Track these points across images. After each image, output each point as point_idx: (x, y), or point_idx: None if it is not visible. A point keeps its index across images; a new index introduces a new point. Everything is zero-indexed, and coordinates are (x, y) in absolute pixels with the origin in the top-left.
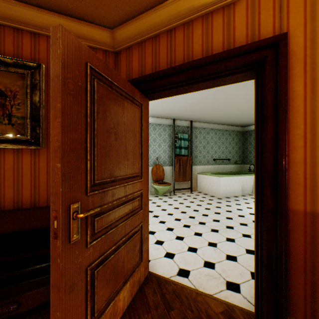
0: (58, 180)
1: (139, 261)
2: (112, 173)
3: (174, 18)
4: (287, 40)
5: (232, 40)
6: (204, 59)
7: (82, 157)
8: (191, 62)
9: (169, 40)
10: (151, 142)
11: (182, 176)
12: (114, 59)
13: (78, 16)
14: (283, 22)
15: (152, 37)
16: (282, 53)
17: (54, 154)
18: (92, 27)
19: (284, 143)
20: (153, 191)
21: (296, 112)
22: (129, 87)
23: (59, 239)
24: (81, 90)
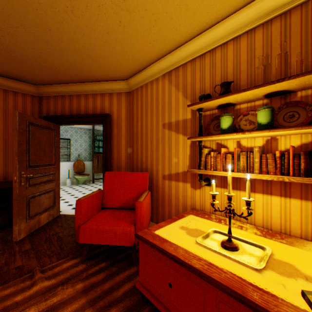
0: (17, 163)
1: (53, 206)
2: (38, 162)
3: (72, 91)
4: (113, 114)
5: (96, 108)
6: (83, 115)
7: (25, 155)
8: (78, 115)
9: (70, 99)
10: (73, 142)
11: (101, 169)
12: (39, 100)
13: (15, 79)
14: (112, 107)
15: (61, 95)
16: (107, 120)
17: (15, 154)
18: (24, 84)
19: (108, 151)
20: (75, 181)
21: (115, 140)
22: (47, 123)
23: (17, 183)
24: (25, 131)
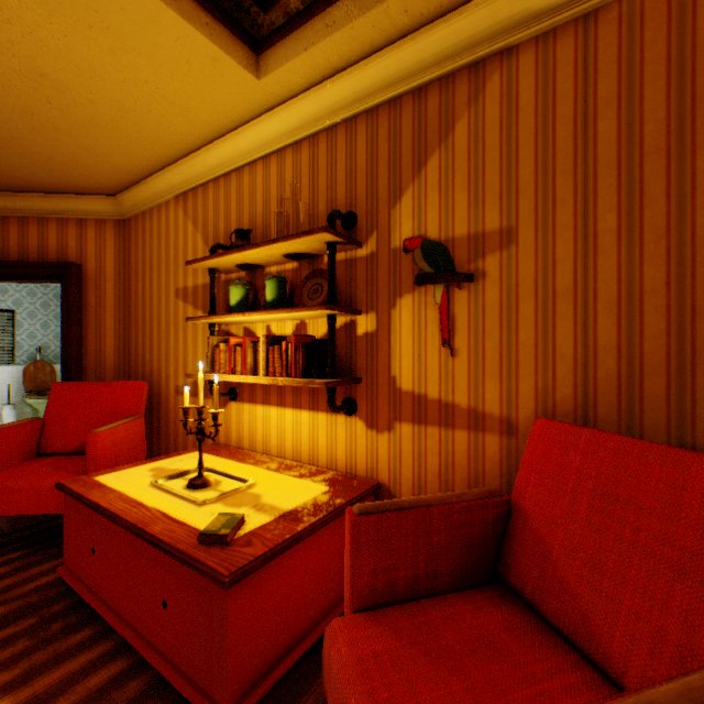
0: None
1: None
2: None
3: None
4: (87, 263)
5: (48, 249)
6: (14, 262)
7: None
8: (0, 262)
9: None
10: (24, 318)
11: None
12: None
13: None
14: (85, 249)
15: None
16: (72, 276)
17: None
18: None
19: (73, 339)
20: (29, 411)
21: (92, 317)
22: None
23: None
24: None
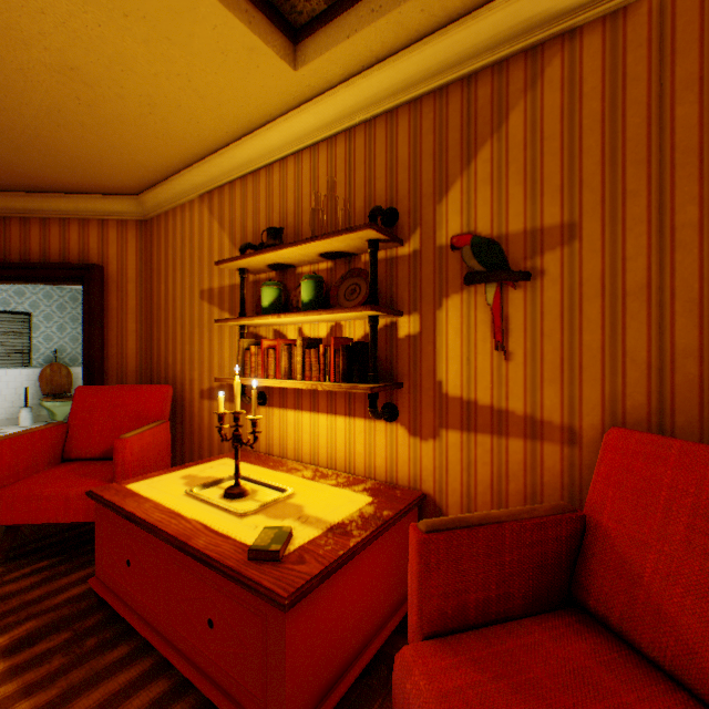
0: None
1: None
2: None
3: (9, 209)
4: (109, 264)
5: (69, 250)
6: (35, 264)
7: None
8: (22, 263)
9: (5, 227)
10: (40, 321)
11: None
12: None
13: None
14: (106, 250)
15: None
16: (94, 278)
17: None
18: None
19: (95, 342)
20: (45, 414)
21: (114, 319)
22: None
23: None
24: None
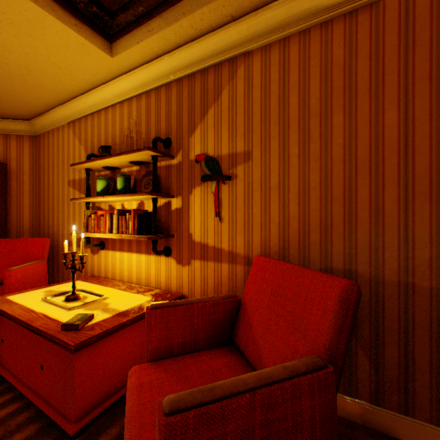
0: None
1: None
2: None
3: None
4: (11, 163)
5: None
6: None
7: None
8: None
9: None
10: None
11: None
12: None
13: None
14: (9, 153)
15: None
16: None
17: None
18: None
19: (1, 211)
20: None
21: (14, 197)
22: None
23: None
24: None
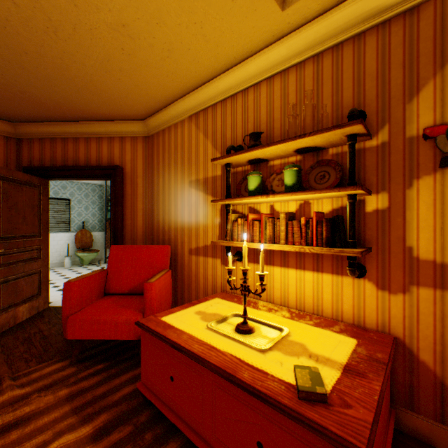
0: None
1: (39, 295)
2: (14, 232)
3: (67, 133)
4: (126, 166)
5: (102, 157)
6: (83, 167)
7: None
8: (75, 166)
9: (64, 144)
10: (75, 204)
11: None
12: (17, 143)
13: None
14: (124, 157)
15: (51, 138)
16: (117, 175)
17: None
18: None
19: (118, 216)
20: (78, 260)
21: (129, 201)
22: (29, 177)
23: None
24: None
